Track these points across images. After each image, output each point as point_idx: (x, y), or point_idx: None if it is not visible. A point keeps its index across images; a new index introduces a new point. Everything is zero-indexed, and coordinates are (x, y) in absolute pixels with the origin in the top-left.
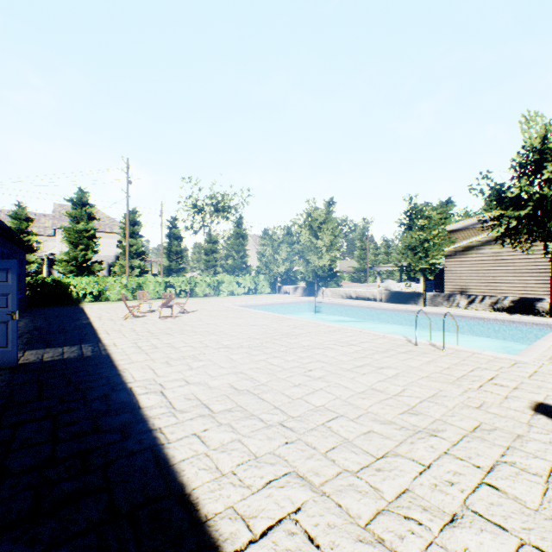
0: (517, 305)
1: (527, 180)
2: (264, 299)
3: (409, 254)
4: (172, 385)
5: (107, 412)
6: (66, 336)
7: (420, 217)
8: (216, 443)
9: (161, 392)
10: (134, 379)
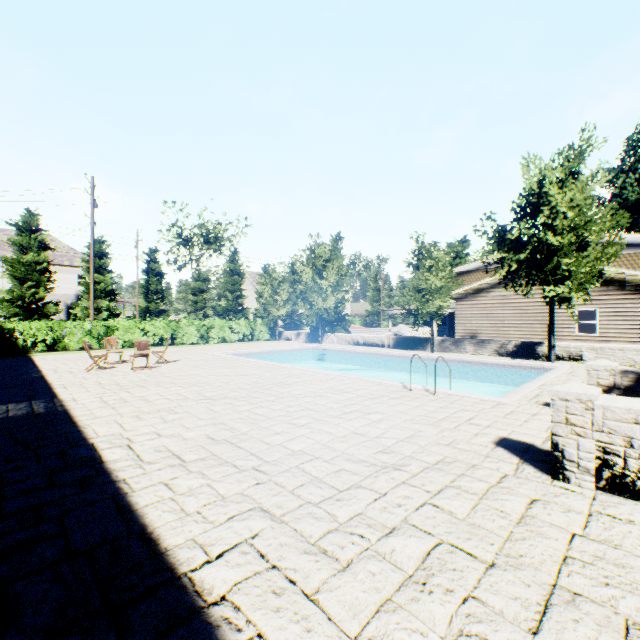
0: (519, 350)
1: (526, 223)
2: (261, 347)
3: (416, 297)
4: (142, 439)
5: (64, 468)
6: (11, 392)
7: (428, 257)
8: (184, 489)
9: (128, 445)
10: (97, 435)
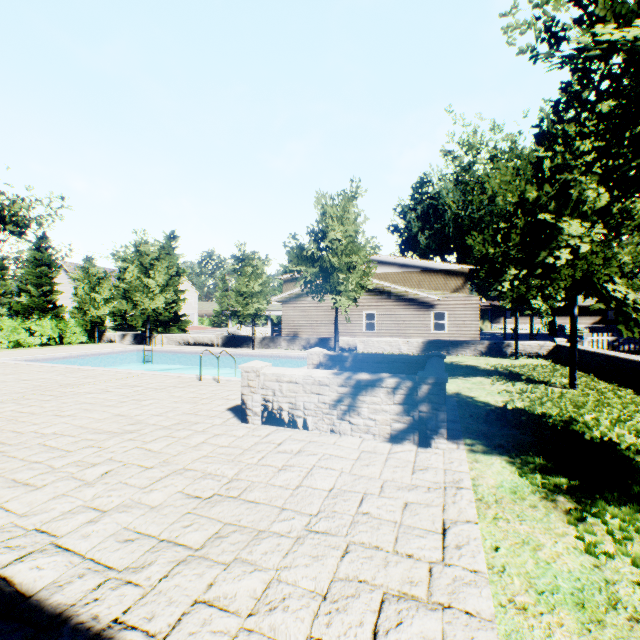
0: (319, 344)
1: (318, 245)
2: (70, 350)
3: (239, 300)
4: None
5: None
6: None
7: (250, 265)
8: None
9: None
10: None
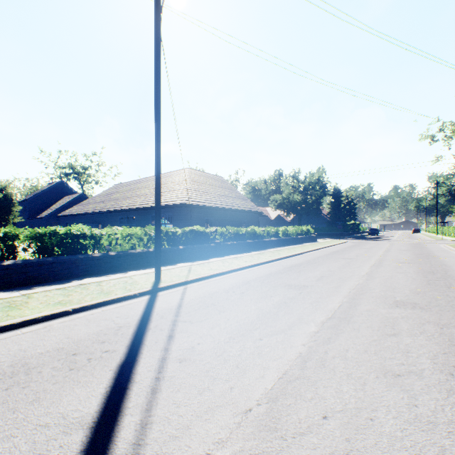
0: None
1: None
2: None
3: None
4: None
5: None
6: None
7: None
8: None
9: None
10: None
